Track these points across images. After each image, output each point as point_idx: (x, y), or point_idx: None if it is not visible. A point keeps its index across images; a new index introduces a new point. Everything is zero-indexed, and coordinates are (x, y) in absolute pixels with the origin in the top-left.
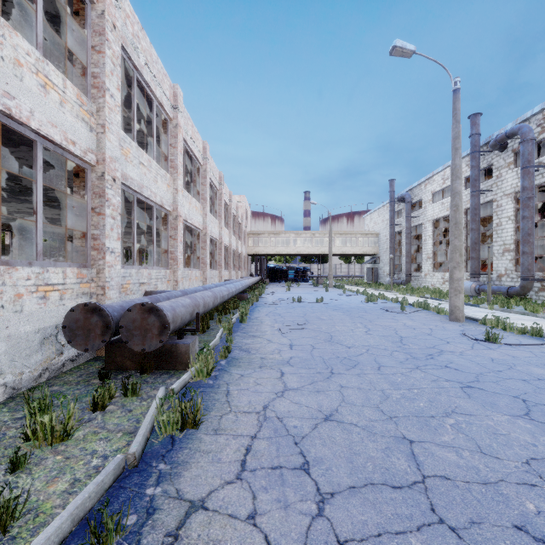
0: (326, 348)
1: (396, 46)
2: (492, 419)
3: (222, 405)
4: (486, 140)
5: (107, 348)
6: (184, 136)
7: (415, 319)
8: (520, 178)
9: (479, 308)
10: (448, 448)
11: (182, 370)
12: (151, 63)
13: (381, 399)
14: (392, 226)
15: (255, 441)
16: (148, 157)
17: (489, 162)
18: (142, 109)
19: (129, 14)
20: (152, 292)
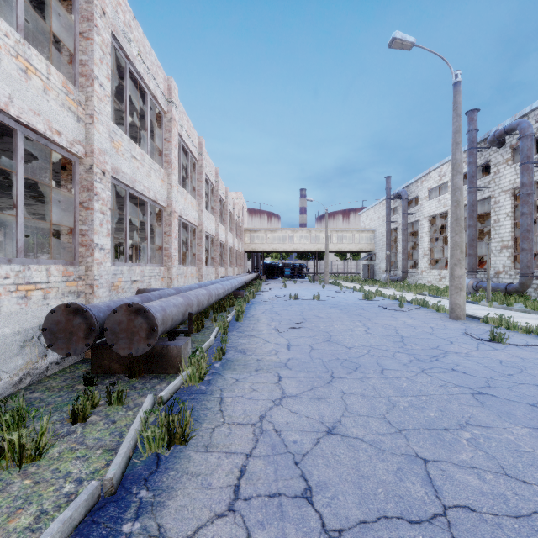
0: (325, 349)
1: (395, 38)
2: (512, 432)
3: (215, 416)
4: (484, 137)
5: (94, 351)
6: (179, 131)
7: (414, 317)
8: (519, 174)
9: (479, 306)
10: (468, 469)
11: (173, 373)
12: (144, 54)
13: (388, 408)
14: (389, 222)
15: (251, 460)
16: (141, 150)
17: (486, 158)
18: (136, 102)
19: (121, 2)
20: (144, 290)
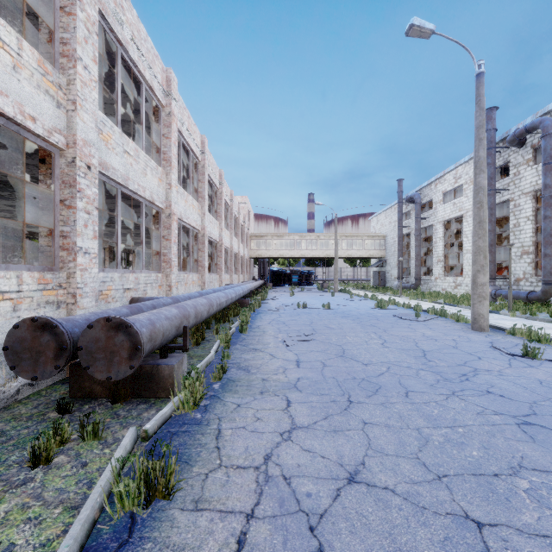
0: (339, 366)
1: (413, 25)
2: None
3: (210, 455)
4: (503, 136)
5: (73, 371)
6: (179, 127)
7: (433, 328)
8: (542, 175)
9: (500, 315)
10: (537, 539)
11: (165, 397)
12: (138, 40)
13: (420, 445)
14: (401, 227)
15: (252, 524)
16: (135, 145)
17: (505, 159)
18: (131, 95)
19: None
20: (138, 299)
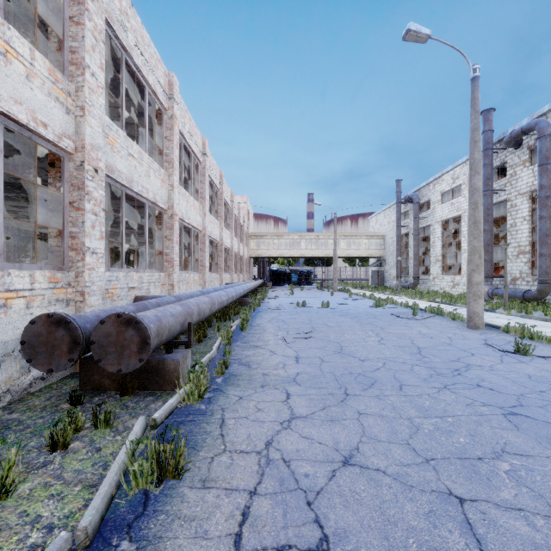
0: (337, 362)
1: (410, 30)
2: None
3: (215, 441)
4: (499, 137)
5: (83, 365)
6: (181, 129)
7: (430, 326)
8: (537, 176)
9: (496, 314)
10: (513, 512)
11: (171, 390)
12: (142, 45)
13: (411, 432)
14: (399, 227)
15: (255, 500)
16: (139, 148)
17: (502, 160)
18: (134, 98)
19: None
20: (142, 297)
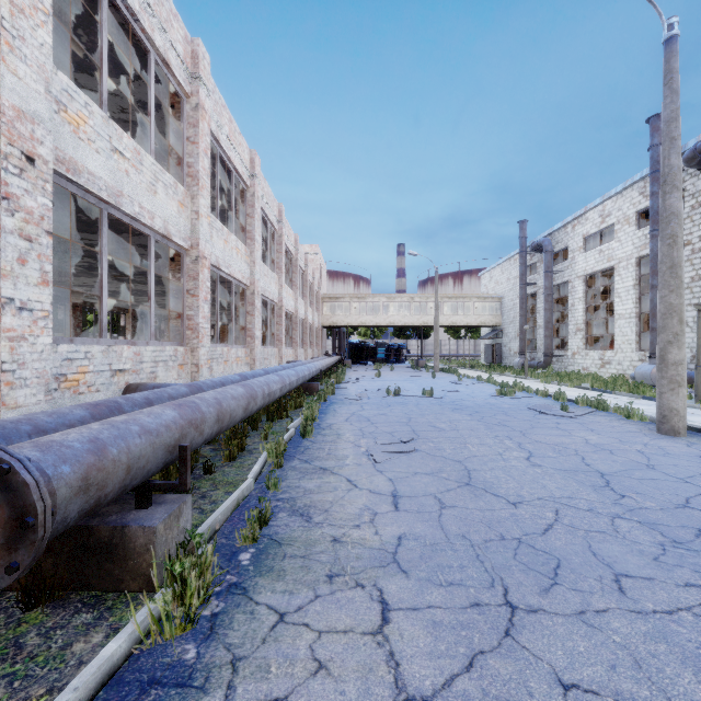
0: (468, 507)
1: None
2: None
3: None
4: None
5: None
6: (214, 132)
7: (597, 430)
8: None
9: None
10: None
11: (138, 590)
12: None
13: None
14: (524, 285)
15: None
16: (135, 144)
17: None
18: (139, 78)
19: None
20: (138, 387)
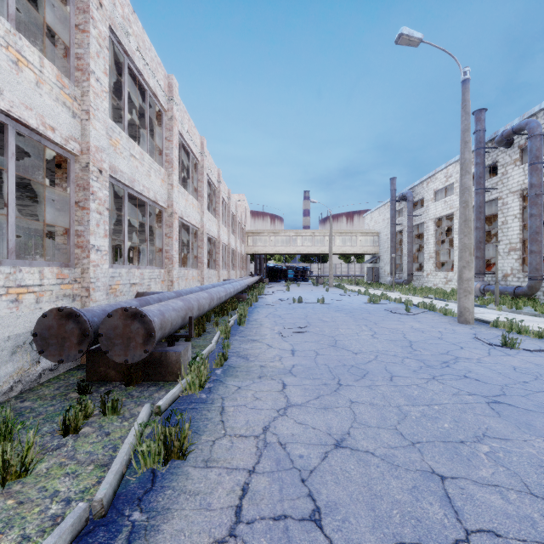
0: (331, 354)
1: (402, 34)
2: (533, 445)
3: (215, 427)
4: (491, 137)
5: (89, 357)
6: (180, 130)
7: (422, 321)
8: (528, 175)
9: (487, 309)
10: (489, 487)
11: (173, 380)
12: (143, 50)
13: (399, 419)
14: (394, 225)
15: (254, 477)
16: (140, 149)
17: (494, 159)
18: (135, 100)
19: None
20: (144, 293)
